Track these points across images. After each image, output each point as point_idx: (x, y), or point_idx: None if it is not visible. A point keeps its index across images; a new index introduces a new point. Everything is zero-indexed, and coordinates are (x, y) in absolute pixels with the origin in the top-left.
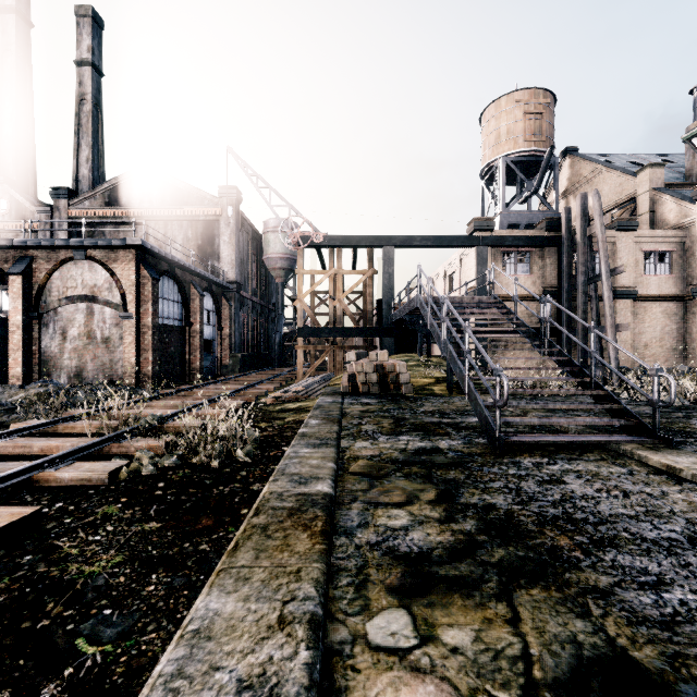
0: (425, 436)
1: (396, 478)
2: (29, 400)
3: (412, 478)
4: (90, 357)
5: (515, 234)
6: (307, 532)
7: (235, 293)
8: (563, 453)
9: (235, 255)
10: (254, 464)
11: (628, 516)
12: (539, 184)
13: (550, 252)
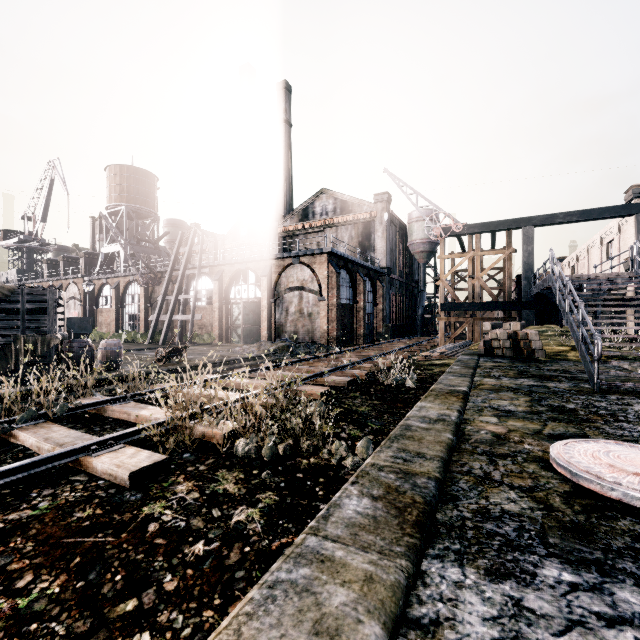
0: (539, 380)
1: (507, 393)
2: (280, 349)
3: (517, 394)
4: (301, 326)
5: None
6: (455, 397)
7: (386, 276)
8: None
9: (386, 246)
10: (417, 389)
11: None
12: None
13: None
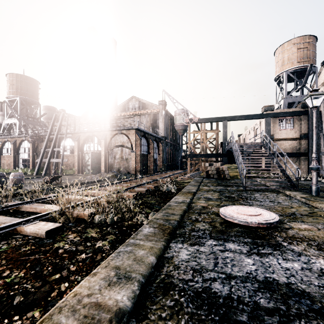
0: (225, 187)
1: (211, 192)
2: (111, 176)
3: (215, 192)
4: (122, 164)
5: (285, 111)
6: (190, 194)
7: (164, 141)
8: (263, 191)
9: (164, 126)
10: (176, 192)
11: (261, 198)
12: (305, 82)
13: (304, 117)
